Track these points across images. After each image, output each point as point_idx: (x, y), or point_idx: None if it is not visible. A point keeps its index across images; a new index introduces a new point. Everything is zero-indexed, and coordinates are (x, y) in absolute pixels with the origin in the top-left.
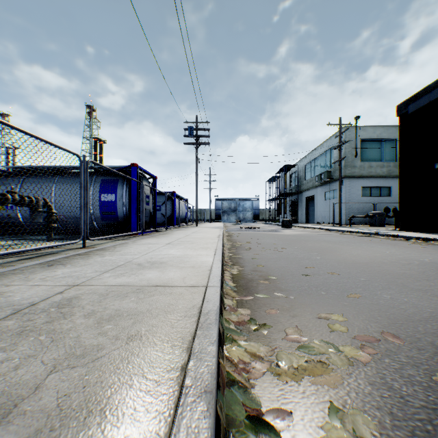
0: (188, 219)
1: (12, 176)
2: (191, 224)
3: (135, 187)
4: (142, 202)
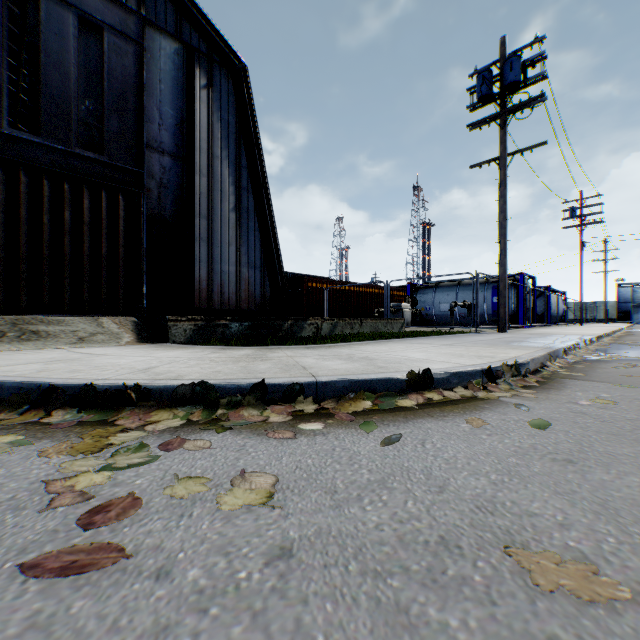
0: (562, 318)
1: (427, 288)
2: (570, 323)
3: (522, 290)
4: (529, 302)
